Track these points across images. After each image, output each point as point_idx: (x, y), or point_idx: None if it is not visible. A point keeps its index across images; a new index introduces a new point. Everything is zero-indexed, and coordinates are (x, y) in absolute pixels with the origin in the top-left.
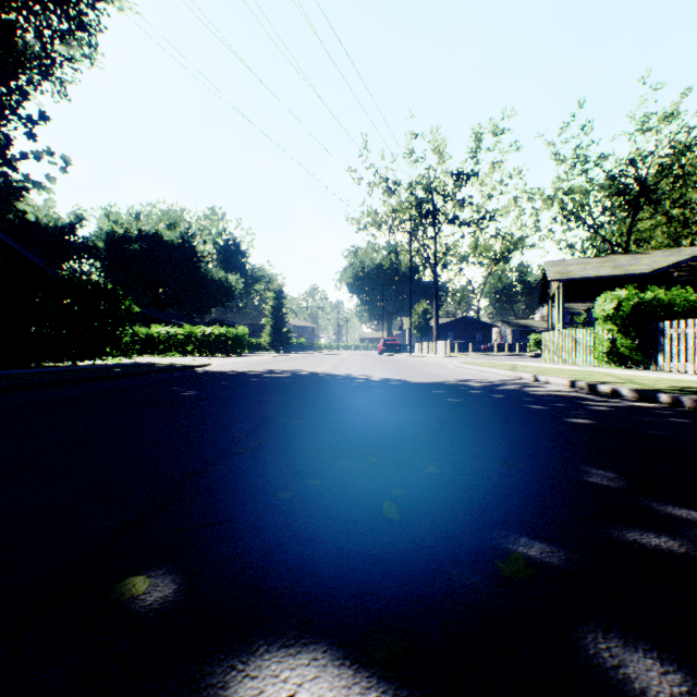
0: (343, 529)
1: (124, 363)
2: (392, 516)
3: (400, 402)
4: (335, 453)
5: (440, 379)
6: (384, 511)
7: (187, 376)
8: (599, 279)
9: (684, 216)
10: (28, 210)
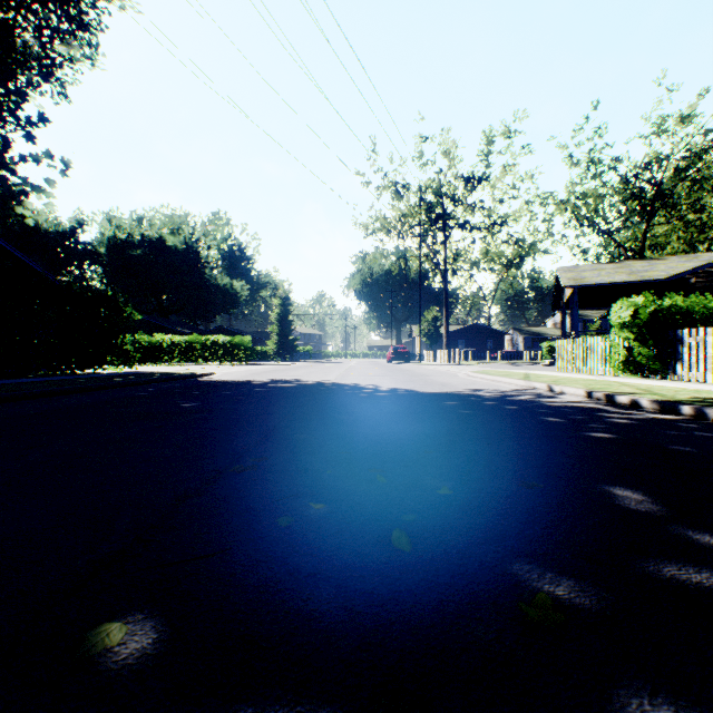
0: (348, 563)
1: (125, 372)
2: (402, 547)
3: (409, 414)
4: (341, 472)
5: (451, 389)
6: (394, 541)
7: (189, 386)
8: (614, 285)
9: (700, 220)
10: (27, 215)
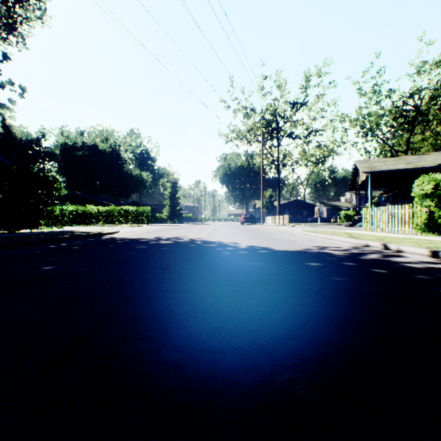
0: None
1: (53, 231)
2: None
3: (282, 284)
4: None
5: (300, 247)
6: None
7: (86, 243)
8: (396, 171)
9: None
10: None
